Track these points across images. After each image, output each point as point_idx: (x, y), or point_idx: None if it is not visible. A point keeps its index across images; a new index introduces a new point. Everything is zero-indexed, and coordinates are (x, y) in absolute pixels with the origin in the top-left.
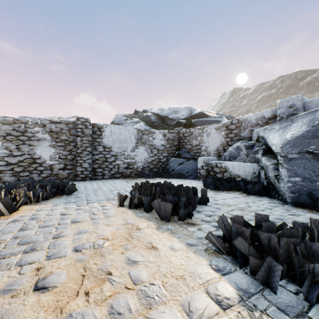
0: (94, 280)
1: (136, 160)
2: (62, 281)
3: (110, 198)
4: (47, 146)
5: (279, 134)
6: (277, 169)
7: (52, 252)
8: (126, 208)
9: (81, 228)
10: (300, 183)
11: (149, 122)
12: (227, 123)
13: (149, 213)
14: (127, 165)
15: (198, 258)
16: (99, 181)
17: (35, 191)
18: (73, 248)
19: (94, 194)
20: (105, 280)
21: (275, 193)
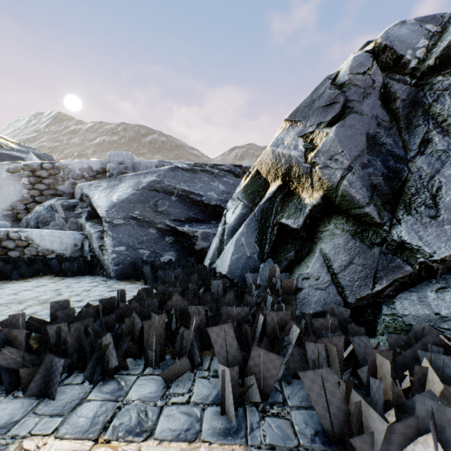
0: None
1: None
2: None
3: None
4: None
5: (107, 194)
6: (103, 238)
7: None
8: None
9: None
10: (125, 253)
11: None
12: (34, 166)
13: None
14: None
15: None
16: None
17: None
18: None
19: None
20: None
21: (101, 268)
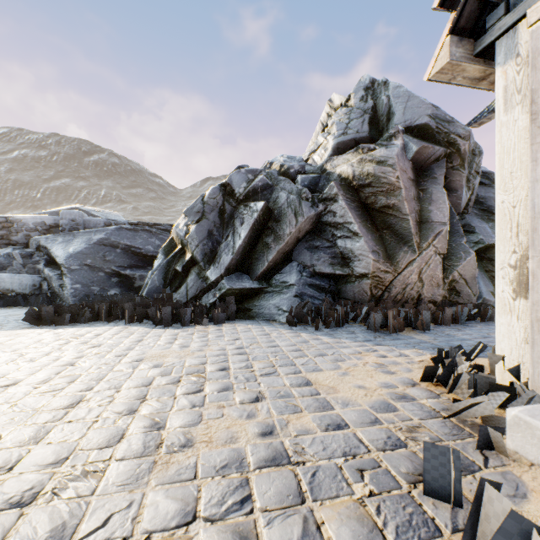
0: None
1: None
2: None
3: None
4: None
5: (64, 247)
6: (62, 279)
7: None
8: None
9: None
10: (81, 289)
11: None
12: None
13: None
14: None
15: (21, 330)
16: None
17: None
18: None
19: None
20: None
21: (61, 300)
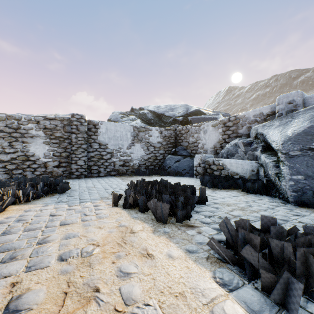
0: (78, 299)
1: (132, 158)
2: (39, 301)
3: (104, 196)
4: (40, 143)
5: (280, 131)
6: (277, 167)
7: (33, 261)
8: (121, 208)
9: (70, 231)
10: (302, 181)
11: (146, 119)
12: (224, 120)
13: (145, 214)
14: (123, 162)
15: (199, 269)
16: (95, 179)
17: (25, 190)
18: (58, 257)
19: (88, 192)
20: (91, 300)
21: (276, 191)
